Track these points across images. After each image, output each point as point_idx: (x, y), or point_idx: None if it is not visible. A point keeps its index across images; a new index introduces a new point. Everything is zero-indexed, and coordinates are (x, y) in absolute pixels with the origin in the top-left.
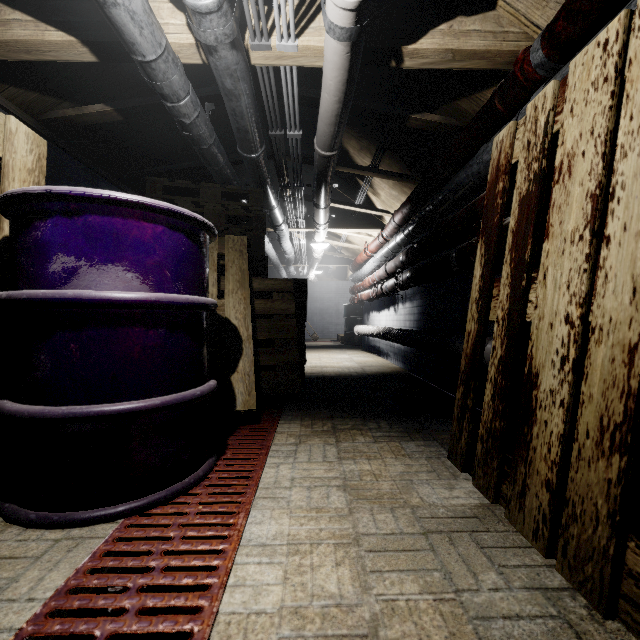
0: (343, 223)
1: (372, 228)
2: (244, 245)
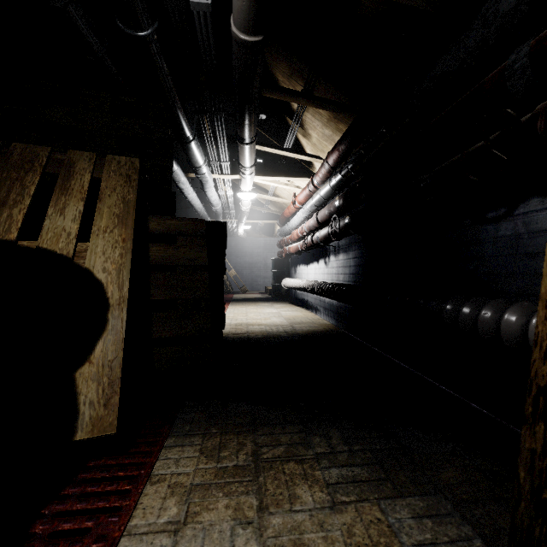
0: (271, 170)
1: (301, 177)
2: (134, 169)
